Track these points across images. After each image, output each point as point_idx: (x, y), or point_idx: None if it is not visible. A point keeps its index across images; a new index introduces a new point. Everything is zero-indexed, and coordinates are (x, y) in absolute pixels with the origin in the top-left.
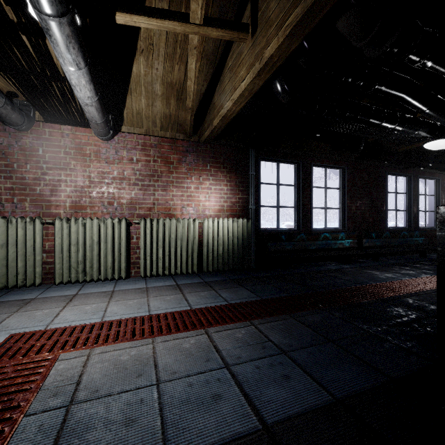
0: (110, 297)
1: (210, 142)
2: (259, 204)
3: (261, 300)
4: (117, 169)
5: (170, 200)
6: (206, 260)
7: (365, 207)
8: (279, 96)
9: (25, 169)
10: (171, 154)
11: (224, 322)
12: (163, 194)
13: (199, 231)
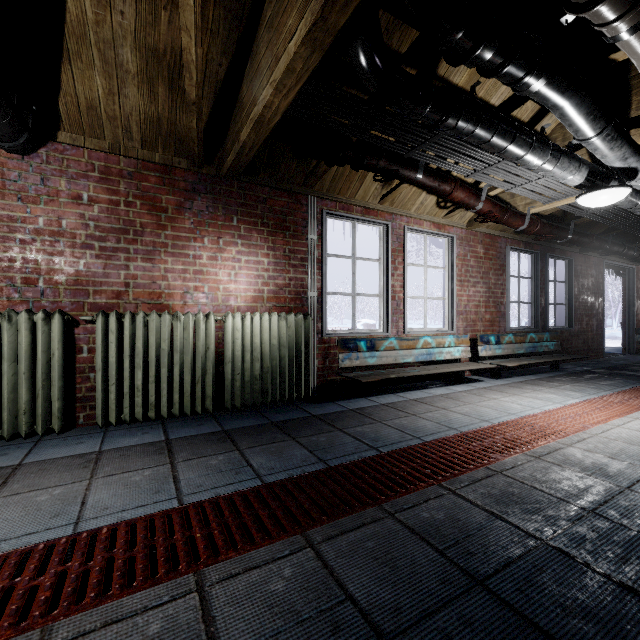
0: (2, 484)
1: (238, 178)
2: (323, 289)
3: (327, 469)
4: (44, 214)
5: (161, 279)
6: (230, 388)
7: (480, 297)
8: (362, 74)
9: None
10: (162, 192)
11: (247, 542)
12: (147, 267)
13: (218, 336)
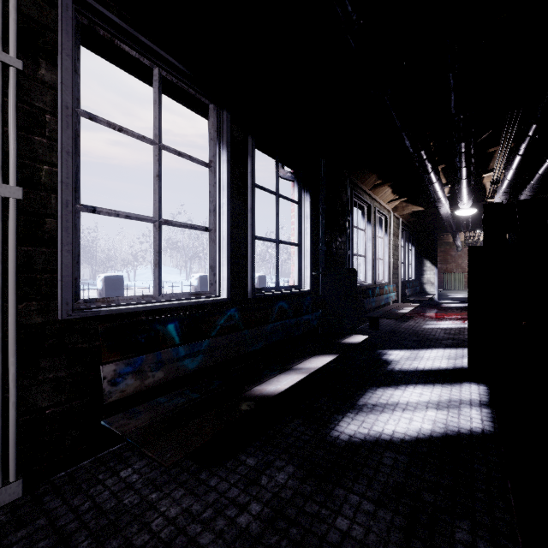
0: None
1: None
2: None
3: None
4: None
5: None
6: None
7: None
8: None
9: (459, 260)
10: None
11: None
12: None
13: None
